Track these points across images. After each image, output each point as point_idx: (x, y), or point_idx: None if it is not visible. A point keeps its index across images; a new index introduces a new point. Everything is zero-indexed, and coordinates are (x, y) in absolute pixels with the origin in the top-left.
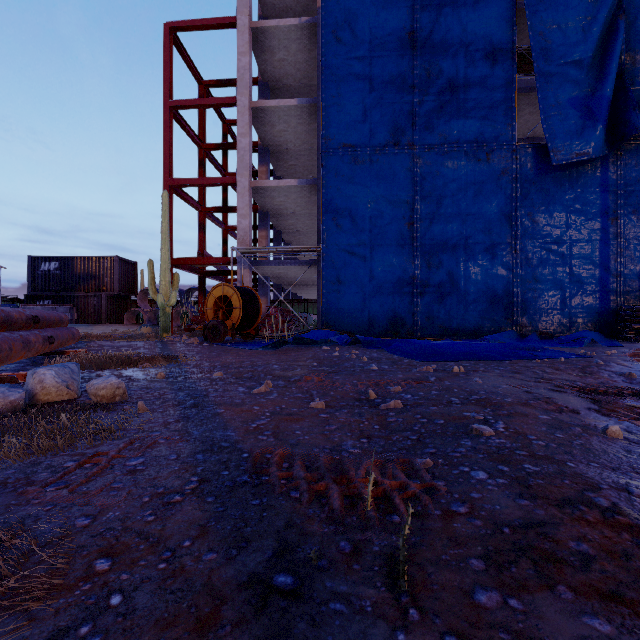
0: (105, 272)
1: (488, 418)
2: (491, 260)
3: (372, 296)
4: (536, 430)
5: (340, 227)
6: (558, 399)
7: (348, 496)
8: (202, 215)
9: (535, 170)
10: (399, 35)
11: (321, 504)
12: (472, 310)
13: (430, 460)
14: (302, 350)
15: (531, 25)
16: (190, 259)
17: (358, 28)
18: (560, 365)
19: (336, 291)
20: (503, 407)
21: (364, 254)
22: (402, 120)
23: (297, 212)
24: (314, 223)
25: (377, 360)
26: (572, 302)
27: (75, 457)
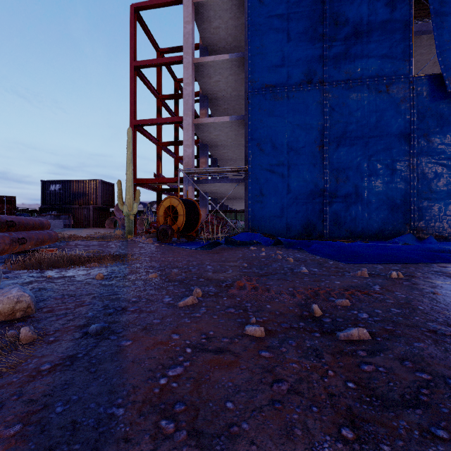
0: (92, 191)
1: None
2: (391, 175)
3: (289, 206)
4: None
5: (263, 151)
6: None
7: None
8: (159, 148)
9: (430, 97)
10: None
11: None
12: (374, 216)
13: None
14: (233, 250)
15: None
16: (149, 179)
17: None
18: None
19: (259, 202)
20: None
21: (282, 172)
22: (314, 62)
23: (229, 143)
24: (241, 152)
25: (303, 261)
26: None
27: None
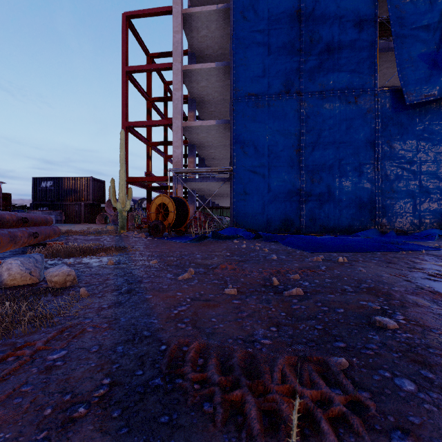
0: (83, 188)
1: (385, 308)
2: (358, 176)
3: (269, 203)
4: (436, 323)
5: (246, 153)
6: (439, 288)
7: (266, 412)
8: (149, 147)
9: (392, 109)
10: (289, 12)
11: (237, 425)
12: (344, 213)
13: (345, 360)
14: (218, 243)
15: (389, 0)
16: (140, 178)
17: (259, 9)
18: (424, 256)
19: (243, 200)
20: (394, 296)
21: (263, 173)
22: (291, 75)
23: (215, 144)
24: (227, 152)
25: (275, 251)
26: (421, 207)
27: (4, 347)
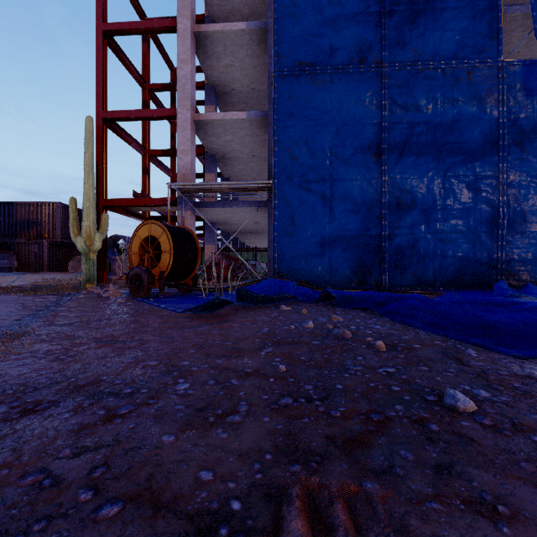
0: (47, 219)
1: None
2: (473, 197)
3: (332, 240)
4: None
5: (295, 159)
6: None
7: None
8: (146, 158)
9: (525, 91)
10: None
11: None
12: (450, 256)
13: None
14: (250, 313)
15: None
16: (126, 200)
17: None
18: None
19: (290, 234)
20: None
21: (323, 190)
22: (367, 33)
23: (245, 155)
24: (262, 169)
25: (407, 349)
26: None
27: None
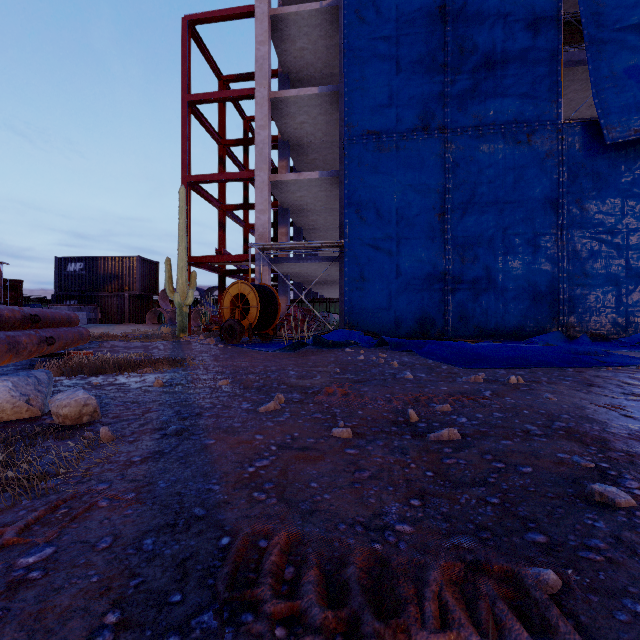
0: (127, 272)
1: (602, 466)
2: (533, 253)
3: (399, 294)
4: None
5: (364, 220)
6: None
7: None
8: (221, 213)
9: (585, 151)
10: (428, 10)
11: None
12: (511, 309)
13: (555, 575)
14: (323, 353)
15: None
16: (208, 257)
17: (383, 5)
18: None
19: (359, 289)
20: (612, 444)
21: (390, 248)
22: (432, 102)
23: (318, 207)
24: (336, 219)
25: (410, 366)
26: (629, 299)
27: None
